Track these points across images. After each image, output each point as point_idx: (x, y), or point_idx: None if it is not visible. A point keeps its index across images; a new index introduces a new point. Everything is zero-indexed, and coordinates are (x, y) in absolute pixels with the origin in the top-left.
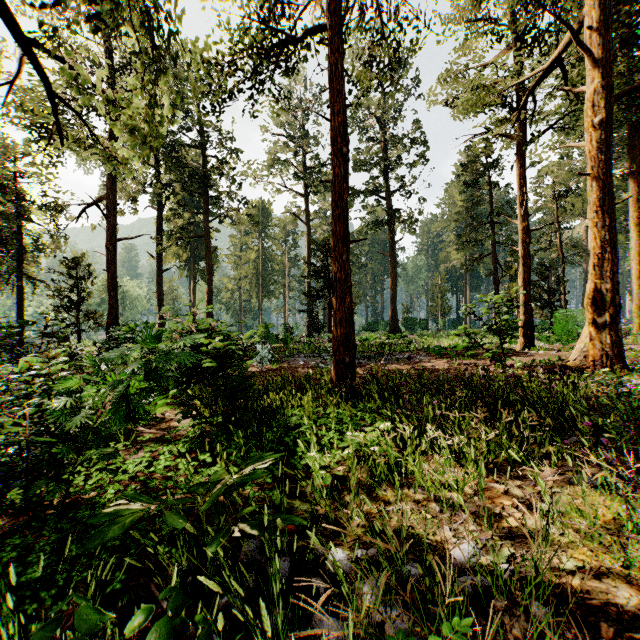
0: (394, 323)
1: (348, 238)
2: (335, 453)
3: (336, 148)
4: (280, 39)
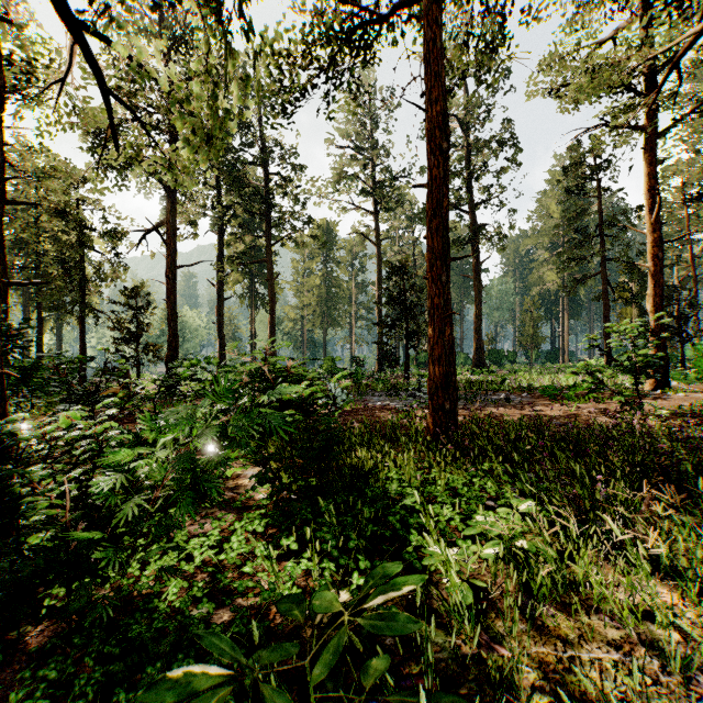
0: (479, 356)
1: (448, 255)
2: (463, 545)
3: (433, 144)
4: (362, 19)
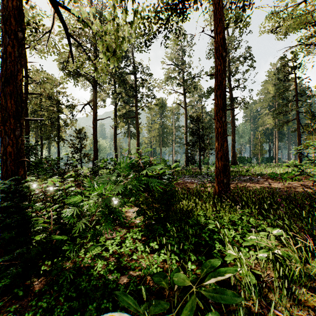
0: (234, 159)
1: (225, 107)
2: (244, 251)
3: (218, 54)
4: None
